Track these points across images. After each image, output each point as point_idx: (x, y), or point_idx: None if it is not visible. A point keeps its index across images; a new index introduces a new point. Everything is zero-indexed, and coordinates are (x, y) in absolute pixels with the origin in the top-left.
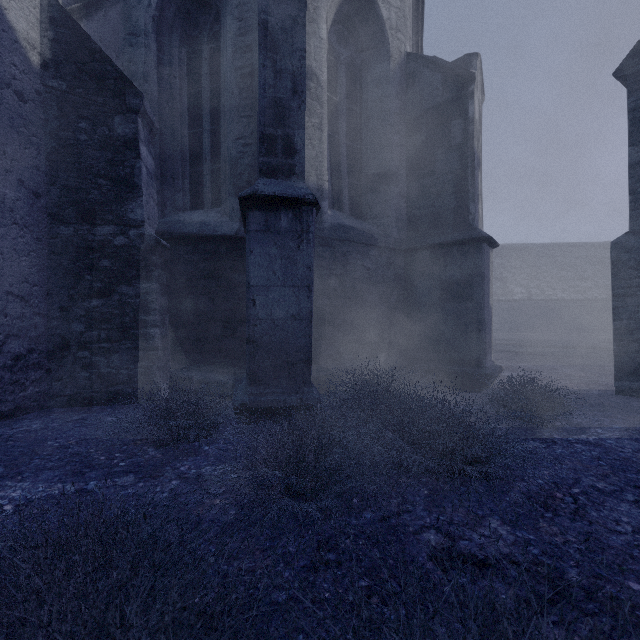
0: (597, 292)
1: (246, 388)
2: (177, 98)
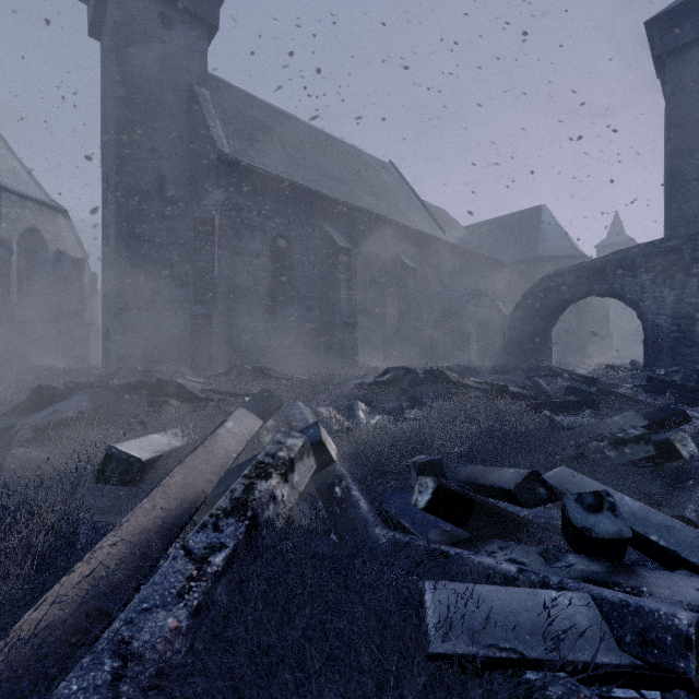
0: None
1: None
2: None
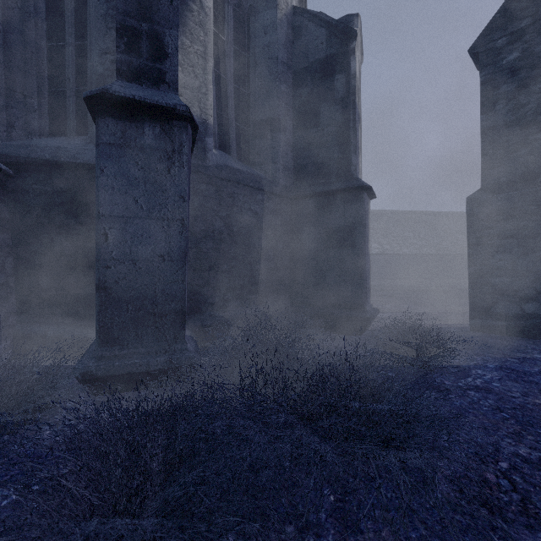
0: (429, 249)
1: (95, 350)
2: (30, 1)
